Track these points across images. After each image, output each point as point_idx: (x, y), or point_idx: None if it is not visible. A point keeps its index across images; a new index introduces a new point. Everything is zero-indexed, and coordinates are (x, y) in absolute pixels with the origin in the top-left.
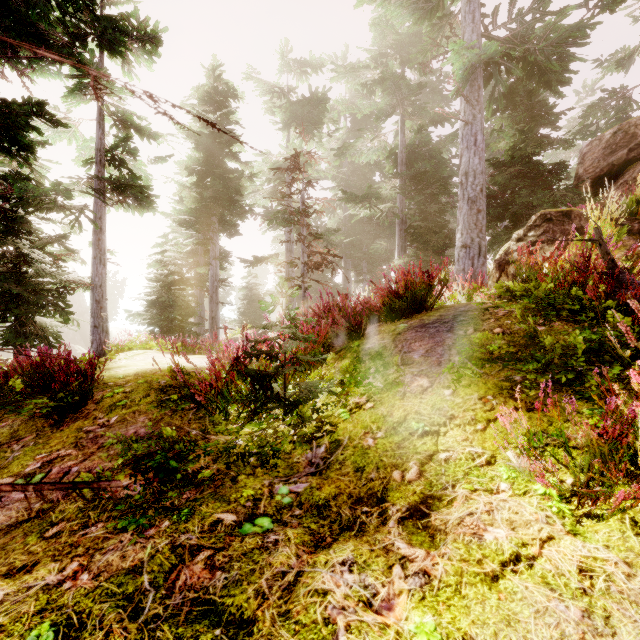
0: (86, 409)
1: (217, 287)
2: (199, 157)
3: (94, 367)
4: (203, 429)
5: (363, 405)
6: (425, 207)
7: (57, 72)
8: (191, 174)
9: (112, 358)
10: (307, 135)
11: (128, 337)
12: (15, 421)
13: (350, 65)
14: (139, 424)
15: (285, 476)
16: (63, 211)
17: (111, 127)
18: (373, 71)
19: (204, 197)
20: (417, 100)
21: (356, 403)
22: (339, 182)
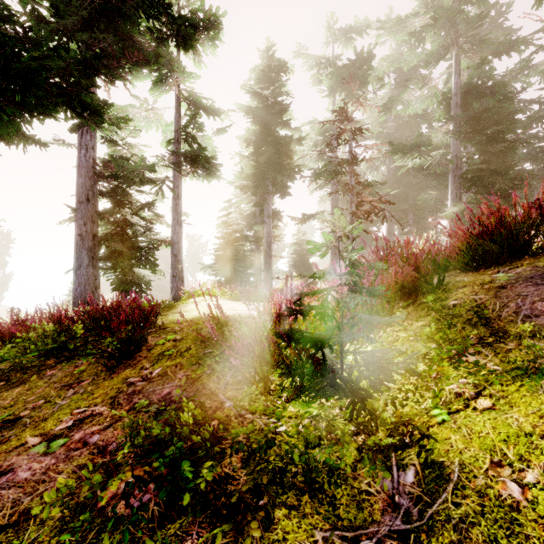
0: (139, 356)
1: (270, 242)
2: (255, 129)
3: (155, 313)
4: (236, 405)
5: (471, 401)
6: (486, 148)
7: (148, 74)
8: (249, 145)
9: (182, 303)
10: (355, 83)
11: (197, 285)
12: (59, 371)
13: (396, 18)
14: (176, 382)
15: (350, 526)
16: (148, 181)
17: (186, 111)
18: (422, 17)
19: (259, 163)
20: (476, 34)
21: (456, 395)
22: (383, 140)
